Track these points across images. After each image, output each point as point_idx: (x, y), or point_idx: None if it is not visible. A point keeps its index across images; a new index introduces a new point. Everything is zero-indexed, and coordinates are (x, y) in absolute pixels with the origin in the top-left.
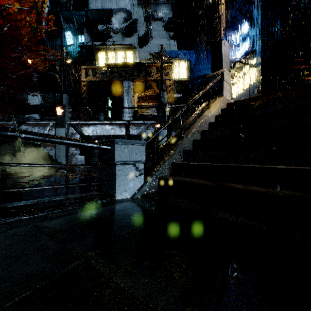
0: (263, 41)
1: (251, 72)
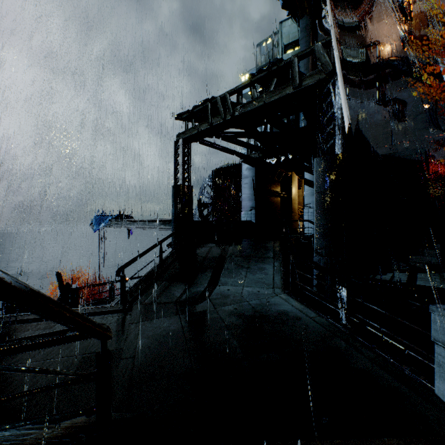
0: None
1: None
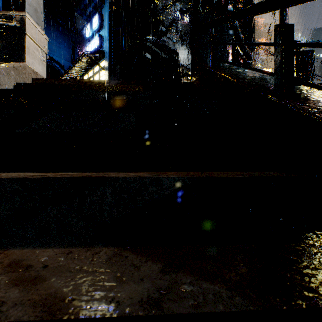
0: (110, 46)
1: (100, 74)
